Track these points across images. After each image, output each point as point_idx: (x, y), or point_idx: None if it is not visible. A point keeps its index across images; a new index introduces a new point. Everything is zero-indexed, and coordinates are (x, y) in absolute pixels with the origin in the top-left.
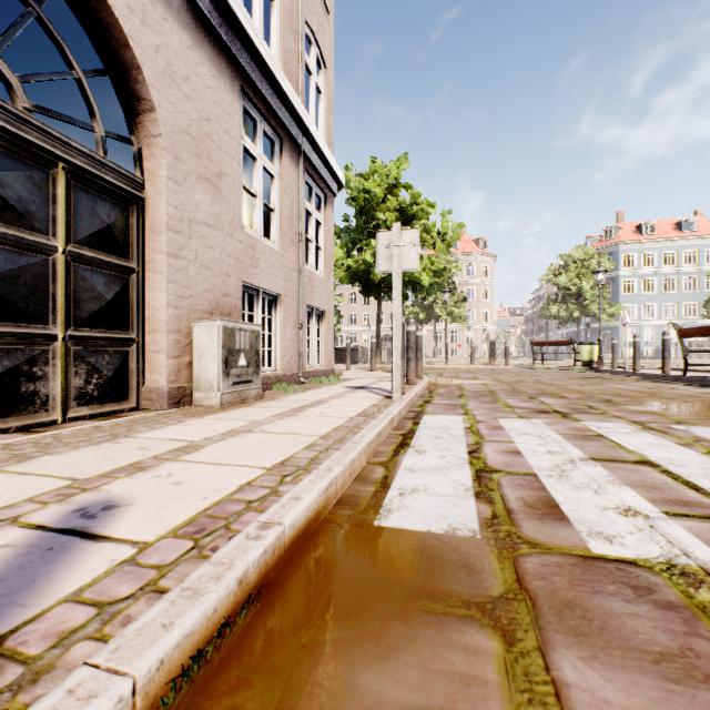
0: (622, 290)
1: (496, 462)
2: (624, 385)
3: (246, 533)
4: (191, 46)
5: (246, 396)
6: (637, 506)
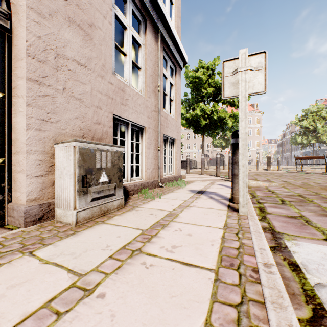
0: None
1: None
2: None
3: None
4: None
5: (108, 208)
6: None
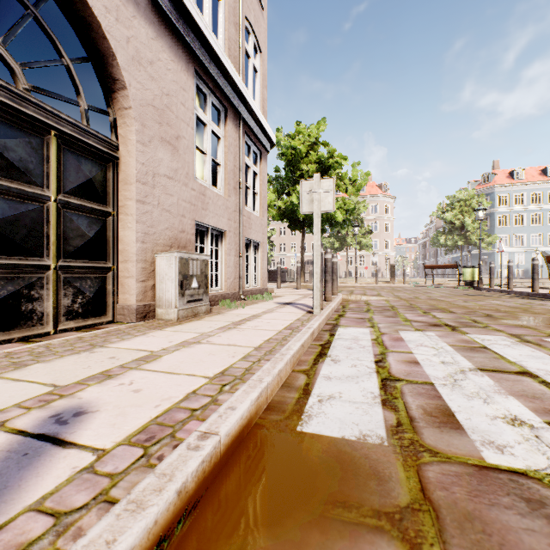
0: (498, 223)
1: (398, 371)
2: (500, 301)
3: (188, 442)
4: (155, 37)
5: (198, 311)
6: (522, 416)
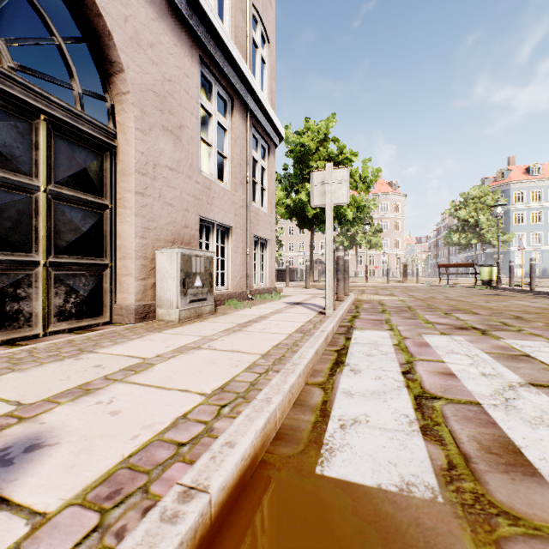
0: (513, 221)
1: (433, 385)
2: (525, 302)
3: (162, 507)
4: (155, 18)
5: (201, 312)
6: None
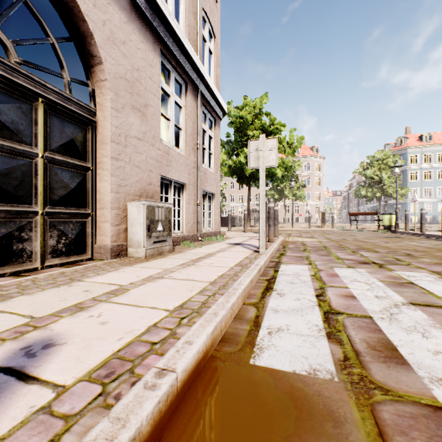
0: (409, 178)
1: (338, 304)
2: (416, 243)
3: (145, 380)
4: (126, 21)
5: (162, 250)
6: None
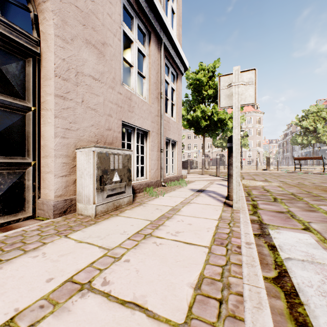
0: None
1: None
2: None
3: None
4: None
5: (119, 204)
6: None
